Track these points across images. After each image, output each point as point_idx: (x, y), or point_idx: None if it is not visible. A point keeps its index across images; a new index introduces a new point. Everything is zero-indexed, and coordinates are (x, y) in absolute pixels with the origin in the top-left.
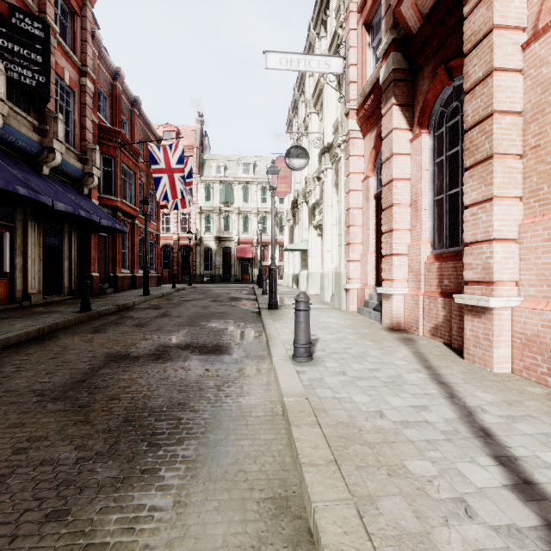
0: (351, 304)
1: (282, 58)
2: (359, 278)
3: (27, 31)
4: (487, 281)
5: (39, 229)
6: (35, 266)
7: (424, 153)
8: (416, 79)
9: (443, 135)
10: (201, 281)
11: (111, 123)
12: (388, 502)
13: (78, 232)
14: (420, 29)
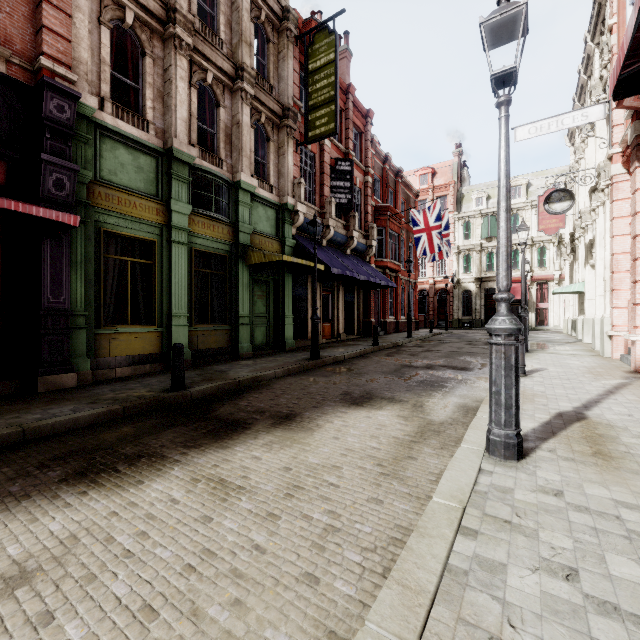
0: (614, 351)
1: (531, 128)
2: (626, 325)
3: (343, 170)
4: None
5: (343, 290)
6: (342, 315)
7: None
8: None
9: None
10: (459, 327)
11: (382, 199)
12: None
13: (363, 289)
14: None
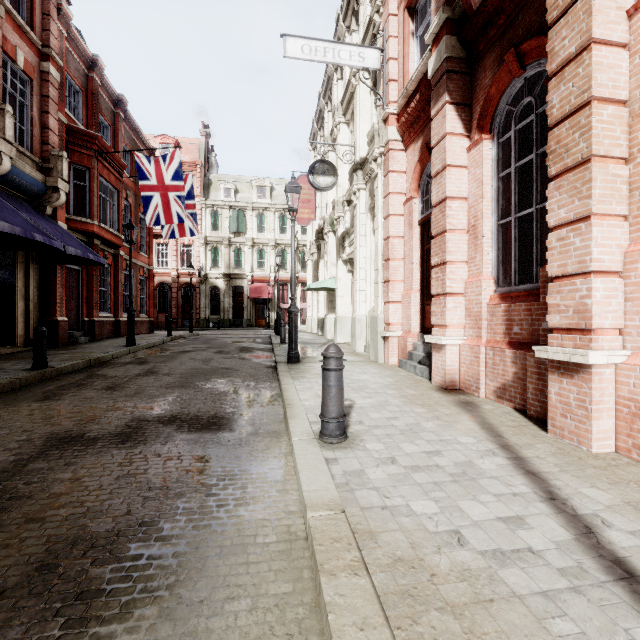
0: (391, 356)
1: (305, 46)
2: (400, 324)
3: None
4: (582, 329)
5: None
6: None
7: (486, 165)
8: (474, 71)
9: (510, 142)
10: (207, 327)
11: (86, 125)
12: None
13: (38, 263)
14: (482, 4)
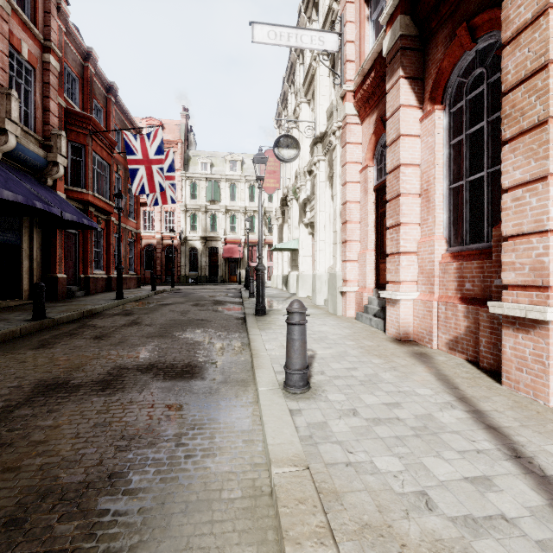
0: (348, 309)
1: (271, 32)
2: (356, 280)
3: None
4: (538, 286)
5: None
6: None
7: (438, 133)
8: (427, 48)
9: (461, 112)
10: (186, 283)
11: (82, 108)
12: None
13: (41, 227)
14: None
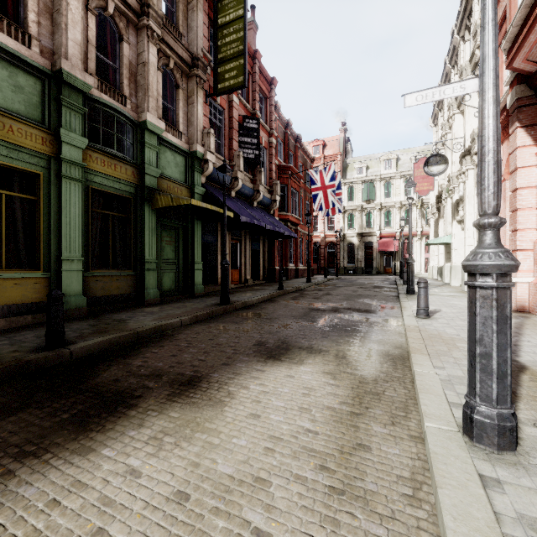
0: None
1: (418, 96)
2: None
3: (250, 127)
4: None
5: (250, 240)
6: (249, 262)
7: None
8: None
9: None
10: (345, 274)
11: (284, 160)
12: (439, 347)
13: (267, 239)
14: None
